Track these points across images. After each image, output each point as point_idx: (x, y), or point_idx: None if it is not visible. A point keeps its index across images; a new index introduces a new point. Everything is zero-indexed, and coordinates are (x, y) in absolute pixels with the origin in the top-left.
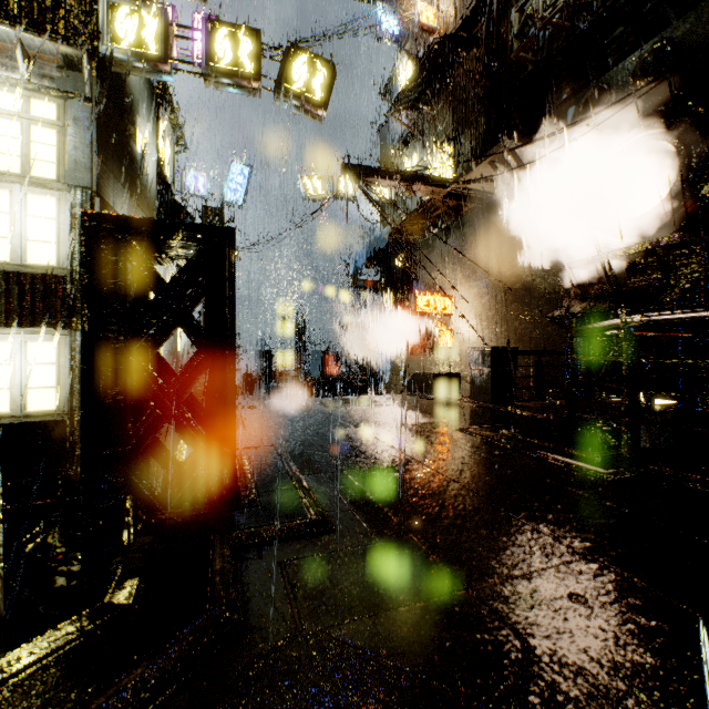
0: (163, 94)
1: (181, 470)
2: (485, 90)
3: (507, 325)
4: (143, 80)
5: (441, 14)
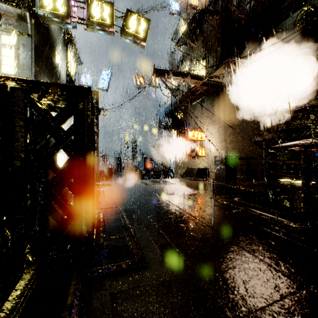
0: (69, 37)
1: (65, 222)
2: (221, 34)
3: (231, 145)
4: (59, 29)
5: None
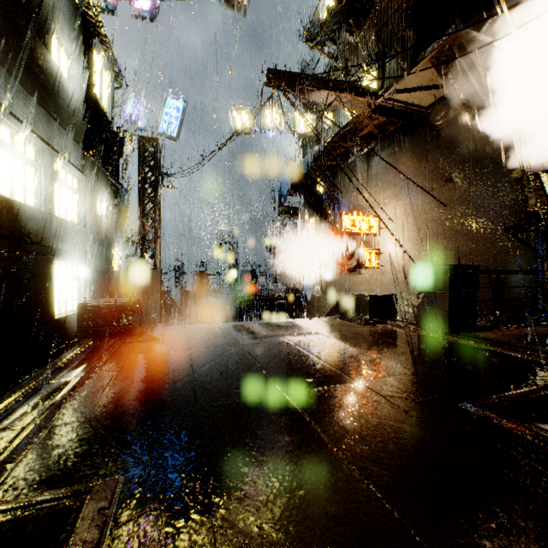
0: (94, 21)
1: None
2: None
3: (441, 243)
4: None
5: None
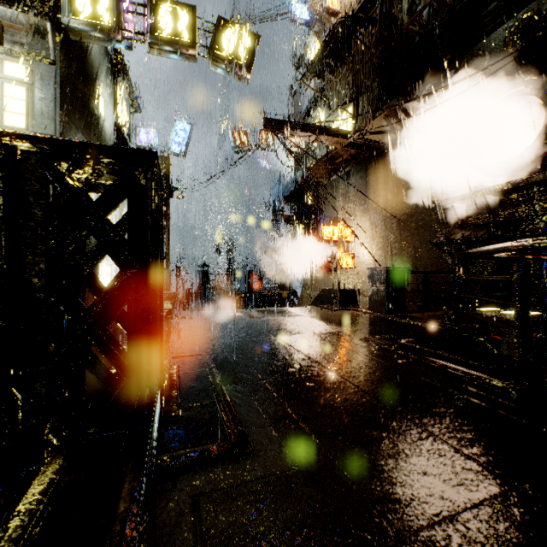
0: (120, 64)
1: (113, 380)
2: (379, 59)
3: (397, 249)
4: (102, 51)
5: (343, 0)
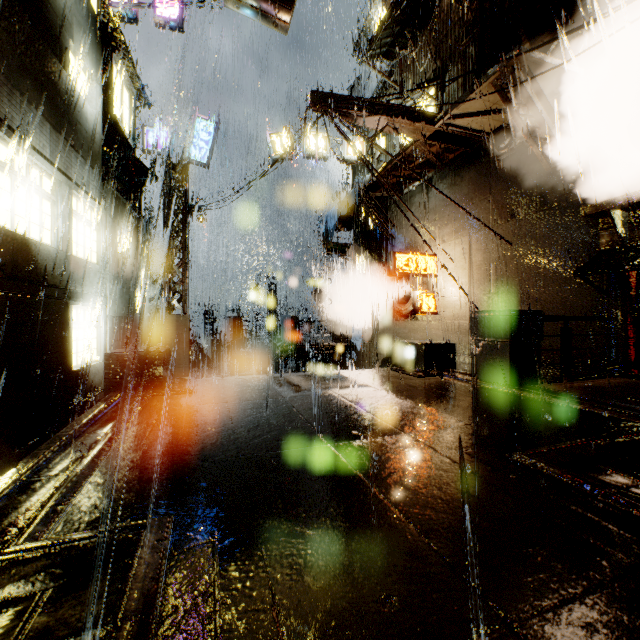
0: (114, 33)
1: None
2: (478, 12)
3: (506, 285)
4: (80, 1)
5: None
